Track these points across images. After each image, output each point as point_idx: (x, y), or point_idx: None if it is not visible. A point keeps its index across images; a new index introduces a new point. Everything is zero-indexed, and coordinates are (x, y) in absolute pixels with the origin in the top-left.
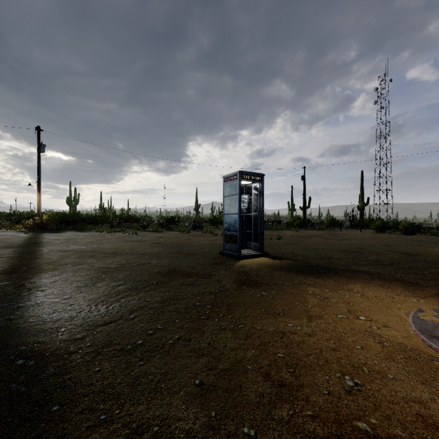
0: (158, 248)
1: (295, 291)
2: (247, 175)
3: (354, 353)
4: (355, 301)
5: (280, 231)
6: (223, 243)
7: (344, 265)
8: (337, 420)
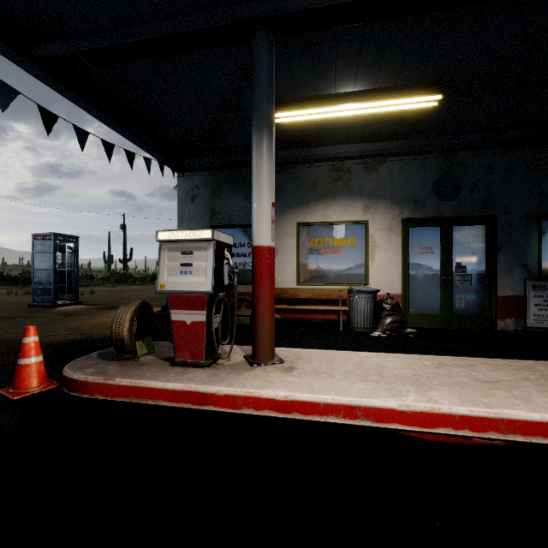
0: None
1: (104, 314)
2: (62, 237)
3: None
4: None
5: (93, 287)
6: (33, 296)
7: None
8: None
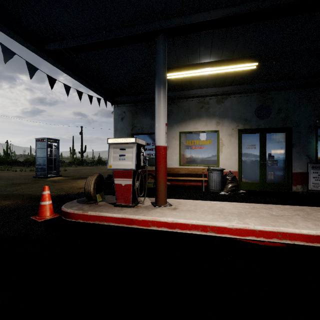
0: None
1: (74, 182)
2: (51, 140)
3: None
4: None
5: (65, 167)
6: (36, 172)
7: None
8: (80, 187)
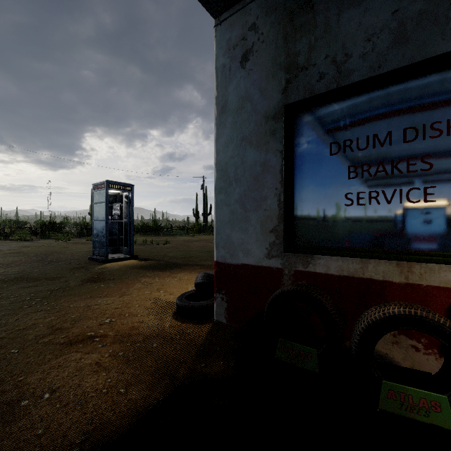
0: (14, 258)
1: (132, 281)
2: (115, 184)
3: (130, 309)
4: (169, 283)
5: (177, 237)
6: (93, 249)
7: (196, 261)
8: (78, 335)
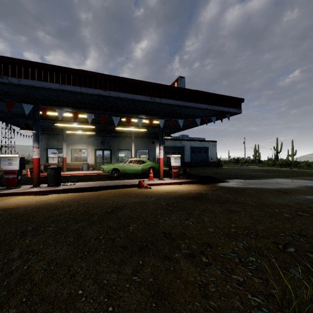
0: None
1: None
2: None
3: None
4: None
5: None
6: None
7: None
8: None
